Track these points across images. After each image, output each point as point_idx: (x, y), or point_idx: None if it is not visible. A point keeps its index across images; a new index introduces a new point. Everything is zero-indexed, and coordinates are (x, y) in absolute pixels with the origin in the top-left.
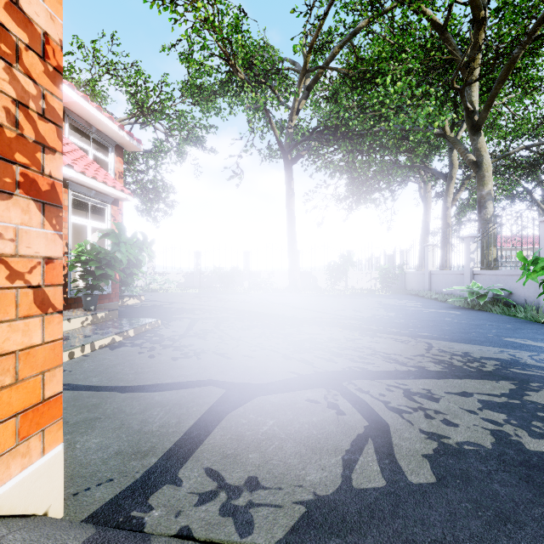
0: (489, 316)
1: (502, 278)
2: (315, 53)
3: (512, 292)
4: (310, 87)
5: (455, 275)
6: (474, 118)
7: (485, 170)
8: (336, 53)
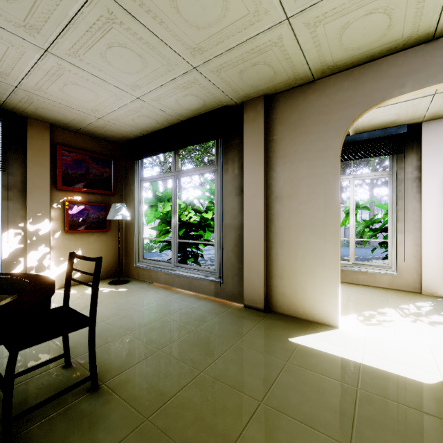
0: None
1: None
2: None
3: None
4: None
5: None
6: None
7: None
8: None
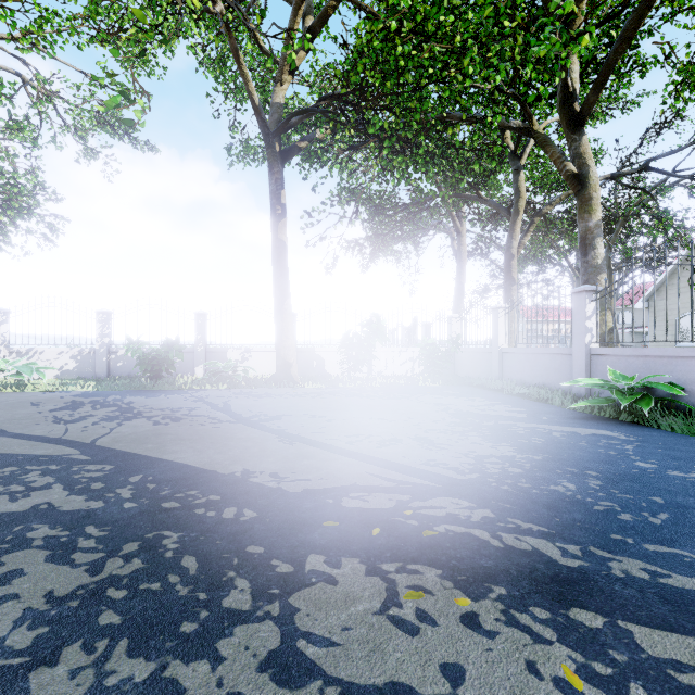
0: (692, 445)
1: (659, 362)
2: None
3: (685, 389)
4: (314, 31)
5: (550, 356)
6: (574, 106)
7: (593, 188)
8: None
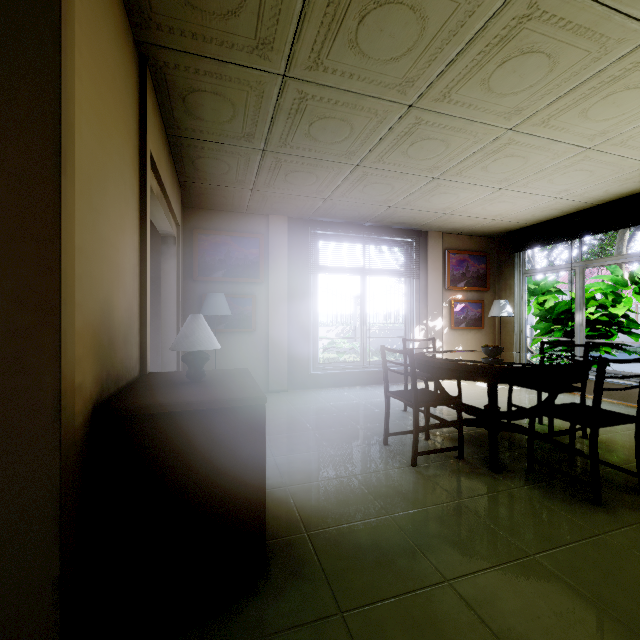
0: None
1: None
2: None
3: None
4: None
5: None
6: None
7: None
8: None
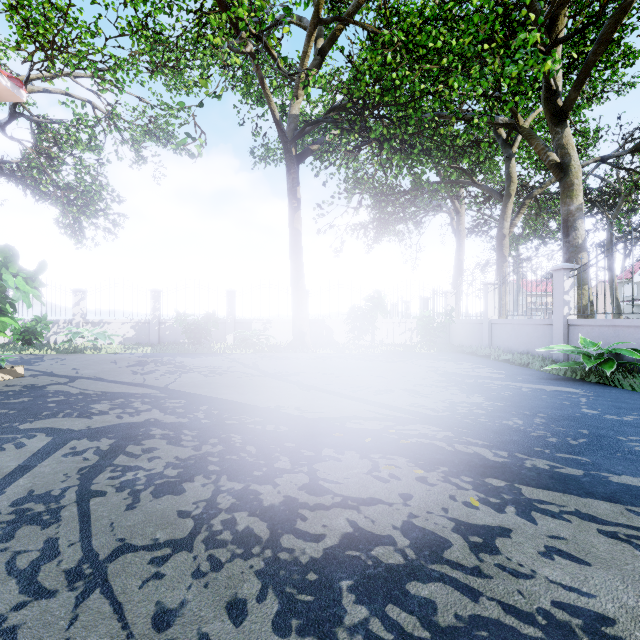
0: None
1: (627, 331)
2: (331, 8)
3: None
4: (324, 51)
5: (533, 326)
6: (557, 102)
7: (574, 175)
8: (361, 2)
